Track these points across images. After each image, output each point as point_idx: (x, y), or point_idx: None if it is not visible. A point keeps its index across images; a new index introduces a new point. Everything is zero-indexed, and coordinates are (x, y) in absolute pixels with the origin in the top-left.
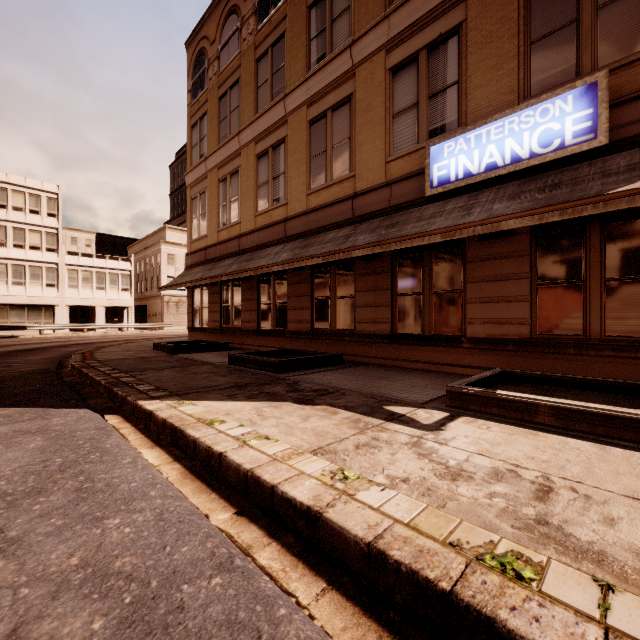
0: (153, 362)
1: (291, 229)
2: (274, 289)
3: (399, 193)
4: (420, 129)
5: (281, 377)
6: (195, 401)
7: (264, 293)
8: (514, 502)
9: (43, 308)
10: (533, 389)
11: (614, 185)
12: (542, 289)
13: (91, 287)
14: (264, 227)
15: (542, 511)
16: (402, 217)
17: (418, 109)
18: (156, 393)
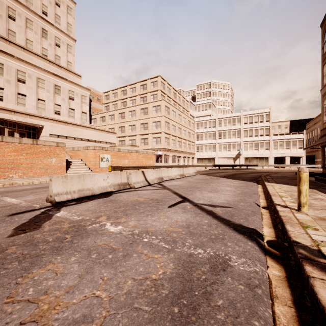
0: (285, 177)
1: None
2: None
3: None
4: None
5: (324, 185)
6: (278, 184)
7: None
8: None
9: (264, 158)
10: None
11: None
12: None
13: (283, 148)
14: None
15: None
16: None
17: None
18: (271, 182)
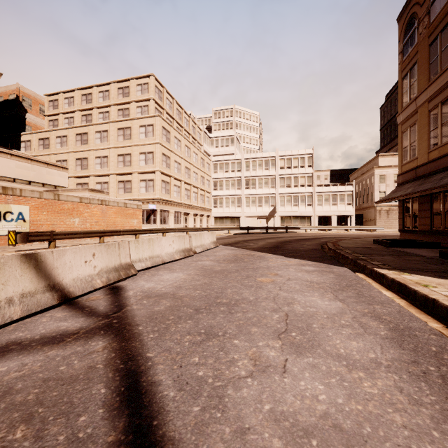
0: (375, 250)
1: None
2: None
3: None
4: None
5: None
6: (412, 274)
7: None
8: None
9: (305, 217)
10: None
11: None
12: None
13: (329, 204)
14: None
15: None
16: None
17: None
18: (383, 266)
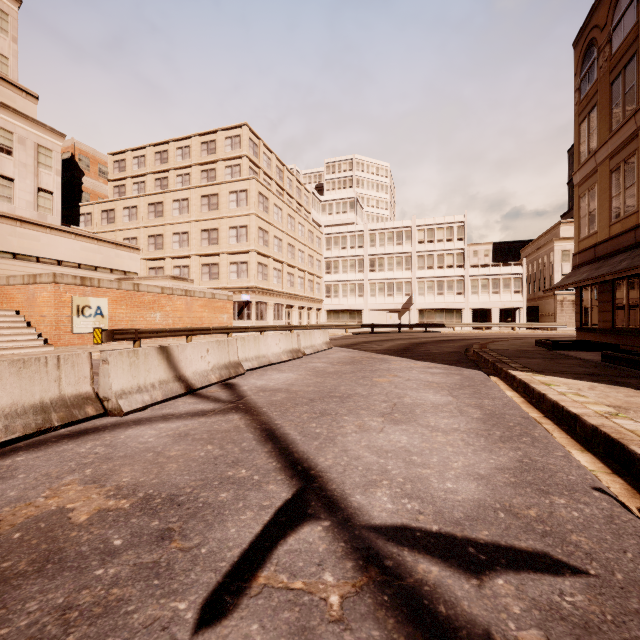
0: (529, 353)
1: None
2: None
3: None
4: None
5: None
6: (546, 376)
7: None
8: None
9: (454, 311)
10: None
11: None
12: None
13: (487, 292)
14: None
15: None
16: None
17: None
18: (521, 369)
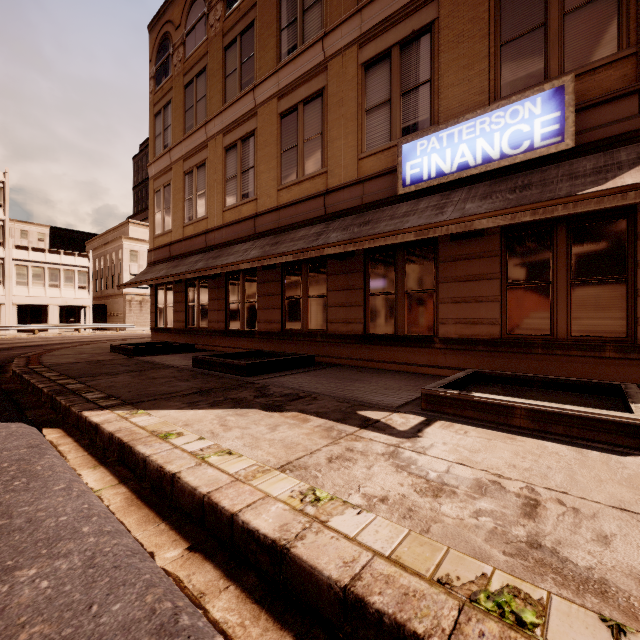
0: (108, 366)
1: (261, 225)
2: (243, 288)
3: (372, 191)
4: (393, 126)
5: (249, 381)
6: (150, 410)
7: (233, 292)
8: (502, 521)
9: None
10: (505, 389)
11: (582, 187)
12: (512, 289)
13: (43, 284)
14: (232, 223)
15: (533, 531)
16: (375, 215)
17: (391, 106)
18: (106, 402)
